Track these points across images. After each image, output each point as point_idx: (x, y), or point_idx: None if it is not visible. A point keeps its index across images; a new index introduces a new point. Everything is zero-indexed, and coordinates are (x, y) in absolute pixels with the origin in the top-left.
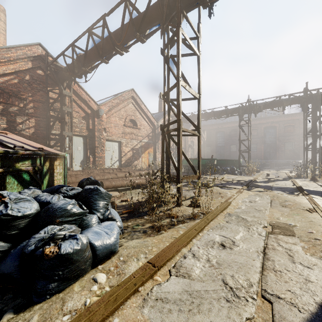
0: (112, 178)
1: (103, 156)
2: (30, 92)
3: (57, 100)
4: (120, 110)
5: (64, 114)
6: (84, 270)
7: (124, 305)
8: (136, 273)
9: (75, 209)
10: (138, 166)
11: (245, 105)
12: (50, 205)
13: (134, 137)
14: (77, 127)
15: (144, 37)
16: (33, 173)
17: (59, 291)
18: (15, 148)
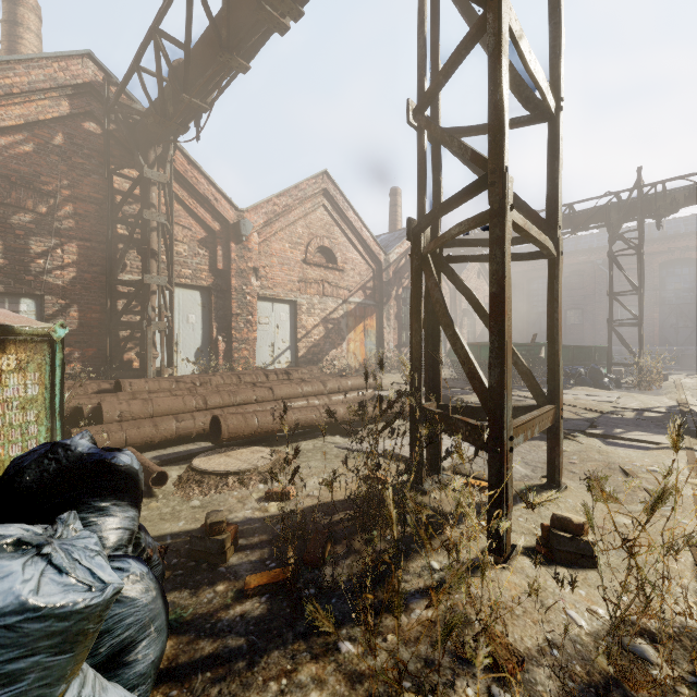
0: (260, 402)
1: (252, 338)
2: (67, 177)
3: (130, 194)
4: (294, 224)
5: (148, 231)
6: None
7: None
8: None
9: None
10: (339, 362)
11: (629, 198)
12: None
13: (328, 291)
14: (187, 266)
15: None
16: None
17: None
18: None
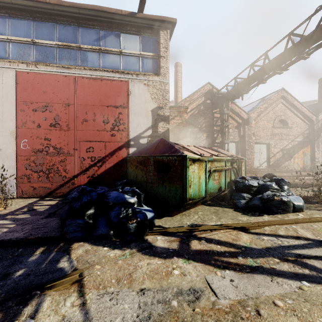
0: None
1: (252, 158)
2: (203, 117)
3: (219, 118)
4: (268, 113)
5: (224, 128)
6: (290, 211)
7: (318, 222)
8: (321, 217)
9: (276, 187)
10: (289, 167)
11: None
12: (263, 183)
13: (283, 137)
14: (231, 135)
15: (308, 55)
16: (237, 169)
17: (282, 213)
18: (231, 157)
